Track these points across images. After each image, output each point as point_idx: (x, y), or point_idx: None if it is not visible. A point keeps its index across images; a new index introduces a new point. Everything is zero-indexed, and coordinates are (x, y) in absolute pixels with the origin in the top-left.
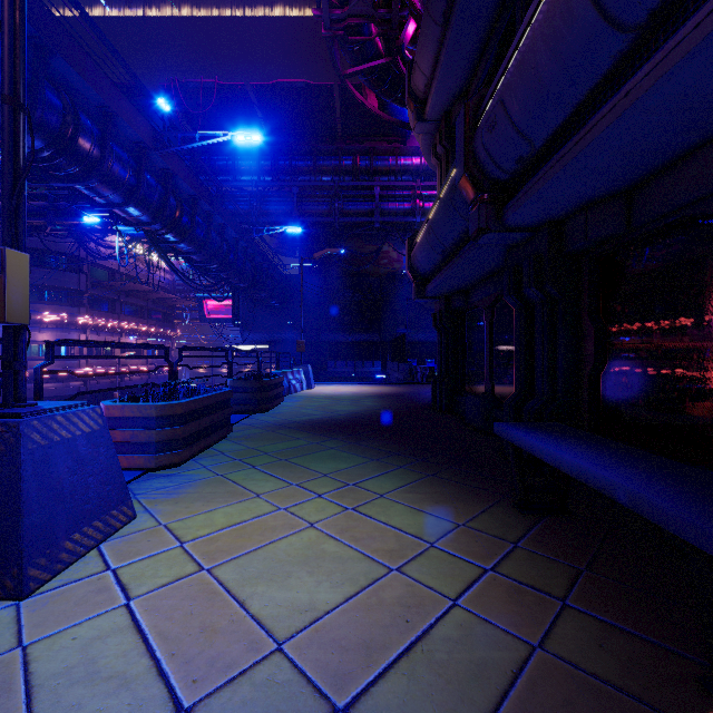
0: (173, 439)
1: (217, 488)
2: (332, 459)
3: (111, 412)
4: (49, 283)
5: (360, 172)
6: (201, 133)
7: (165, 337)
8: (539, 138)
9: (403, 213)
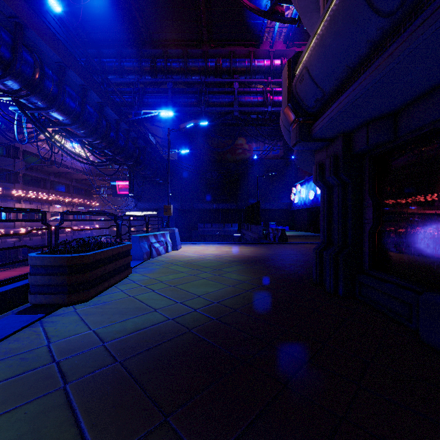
0: None
1: None
2: None
3: None
4: None
5: (222, 71)
6: None
7: (86, 206)
8: None
9: (257, 104)
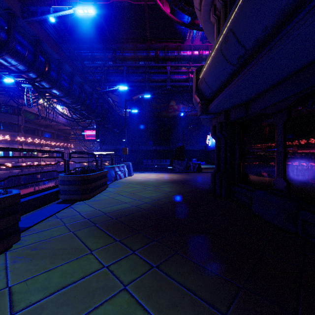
0: None
1: None
2: None
3: None
4: (2, 120)
5: (159, 58)
6: (53, 7)
7: (65, 148)
8: None
9: (182, 80)
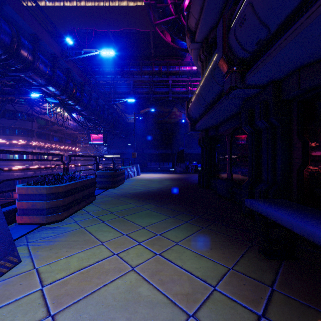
0: (57, 206)
1: (79, 237)
2: (148, 216)
3: (20, 191)
4: (18, 126)
5: (162, 73)
6: (84, 50)
7: (72, 151)
8: (274, 24)
9: (182, 93)
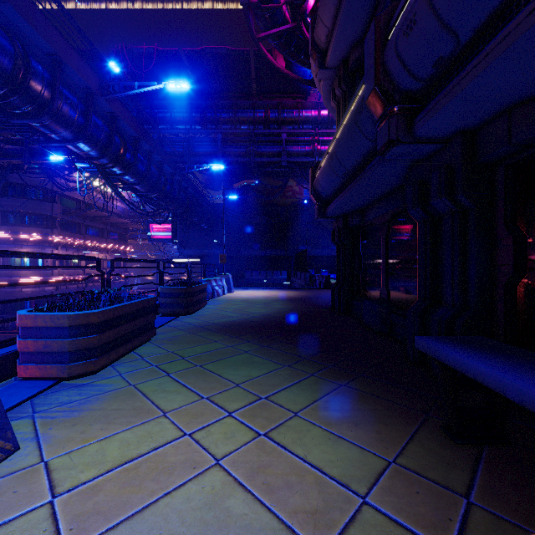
0: (87, 348)
1: (124, 403)
2: (245, 365)
3: (24, 322)
4: (29, 210)
5: (270, 122)
6: (139, 81)
7: (120, 252)
8: (467, 29)
9: (305, 154)
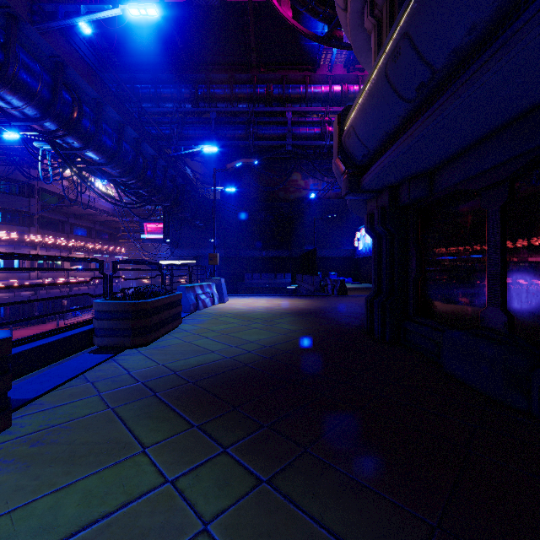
0: None
1: None
2: None
3: None
4: (1, 205)
5: (273, 98)
6: (86, 4)
7: (111, 253)
8: None
9: (313, 137)
